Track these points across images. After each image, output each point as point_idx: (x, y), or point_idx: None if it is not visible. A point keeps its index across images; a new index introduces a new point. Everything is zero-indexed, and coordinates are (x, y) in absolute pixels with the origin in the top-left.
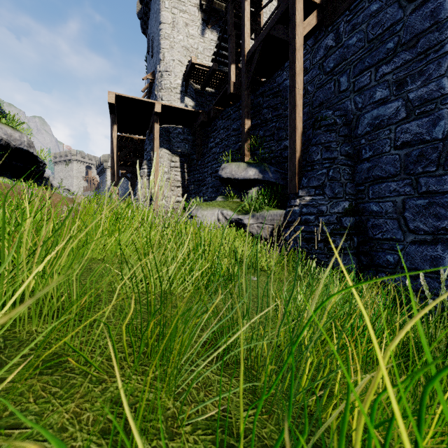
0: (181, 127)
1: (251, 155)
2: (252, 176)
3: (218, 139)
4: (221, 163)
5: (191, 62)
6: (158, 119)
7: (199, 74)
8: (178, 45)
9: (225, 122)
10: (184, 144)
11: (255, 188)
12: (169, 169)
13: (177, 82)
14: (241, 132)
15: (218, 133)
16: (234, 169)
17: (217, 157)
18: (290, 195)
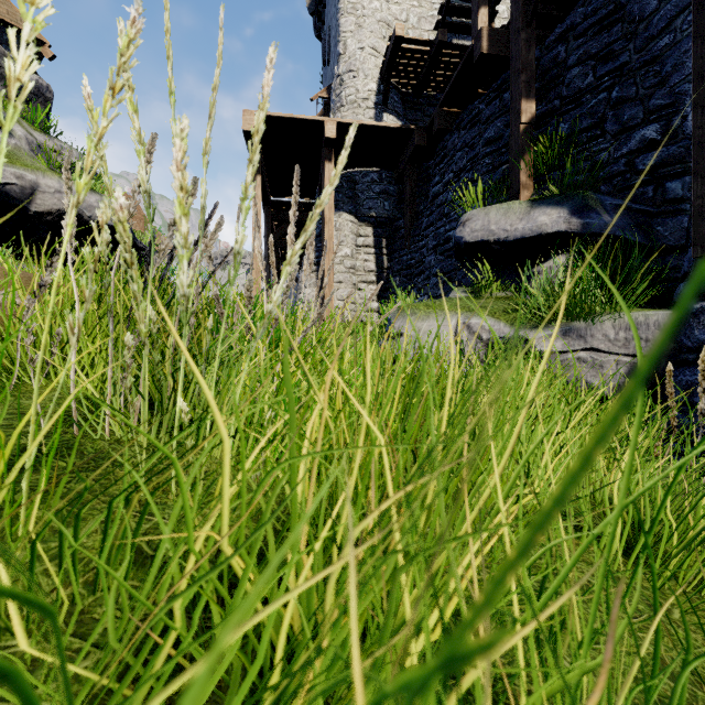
0: (376, 169)
1: (536, 185)
2: (549, 225)
3: (449, 174)
4: (458, 221)
5: (394, 36)
6: (332, 153)
7: (409, 64)
8: (370, 19)
9: (465, 134)
10: (381, 201)
11: (559, 258)
12: (353, 249)
13: (369, 88)
14: (510, 136)
15: (449, 162)
16: (496, 219)
17: (448, 210)
18: (689, 264)
